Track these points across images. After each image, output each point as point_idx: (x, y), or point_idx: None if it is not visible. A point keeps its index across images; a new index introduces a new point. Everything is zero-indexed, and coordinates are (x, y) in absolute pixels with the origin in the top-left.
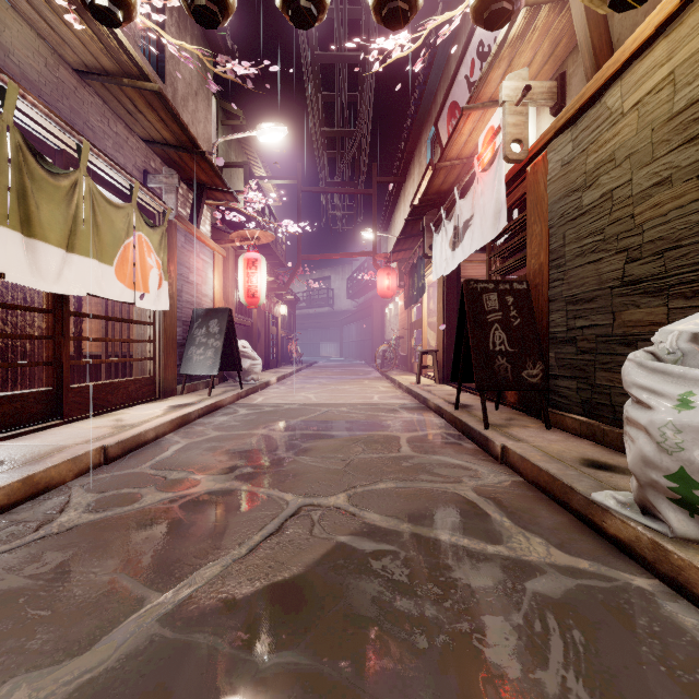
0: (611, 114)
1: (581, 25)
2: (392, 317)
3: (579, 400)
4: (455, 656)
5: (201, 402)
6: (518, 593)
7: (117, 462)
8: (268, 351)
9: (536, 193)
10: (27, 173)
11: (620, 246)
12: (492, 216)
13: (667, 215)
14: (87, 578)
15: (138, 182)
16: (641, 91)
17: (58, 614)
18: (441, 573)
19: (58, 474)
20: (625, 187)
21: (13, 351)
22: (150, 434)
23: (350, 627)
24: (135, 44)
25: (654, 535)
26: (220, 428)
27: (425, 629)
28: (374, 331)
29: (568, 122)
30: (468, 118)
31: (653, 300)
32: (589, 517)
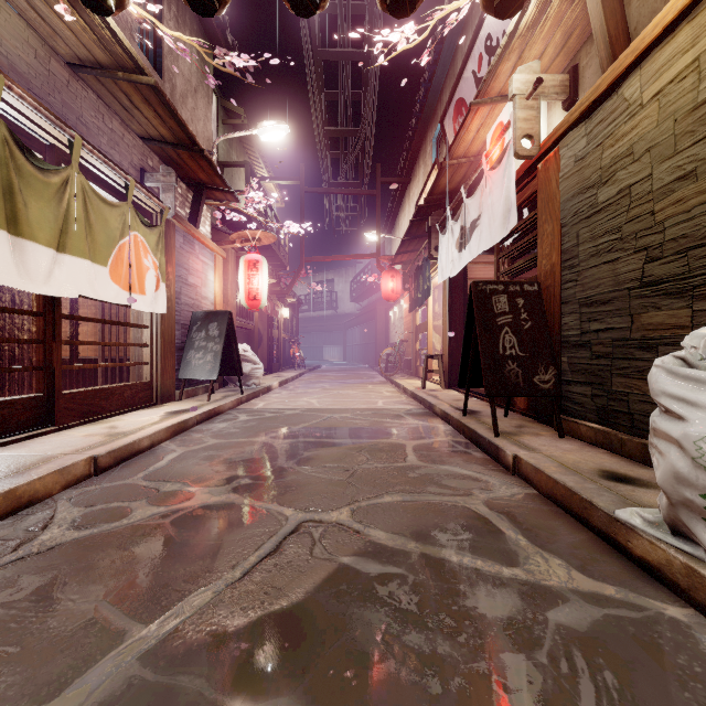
0: (628, 105)
1: (596, 13)
2: (397, 320)
3: (594, 407)
4: (473, 705)
5: (200, 408)
6: (539, 625)
7: (108, 473)
8: (270, 354)
9: (548, 191)
10: (14, 168)
11: (639, 245)
12: (500, 215)
13: (692, 211)
14: (65, 606)
15: (133, 180)
16: (662, 80)
17: (28, 651)
18: (454, 601)
19: (43, 487)
20: (644, 182)
21: (7, 355)
22: (144, 442)
23: (353, 667)
24: (132, 37)
25: (688, 559)
26: (218, 436)
27: (438, 670)
28: (378, 334)
29: (582, 116)
30: (475, 114)
31: (676, 302)
32: (611, 535)
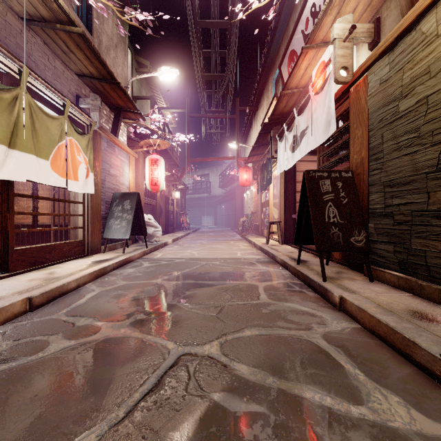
0: (425, 37)
1: None
2: (249, 199)
3: (396, 260)
4: None
5: (116, 258)
6: None
7: (41, 309)
8: (167, 221)
9: (358, 106)
10: None
11: (435, 140)
12: (323, 125)
13: None
14: None
15: (69, 101)
16: None
17: None
18: None
19: None
20: (440, 92)
21: None
22: (72, 284)
23: None
24: (69, 5)
25: None
26: (127, 278)
27: None
28: (236, 208)
29: (386, 49)
30: (305, 56)
31: None
32: (436, 372)
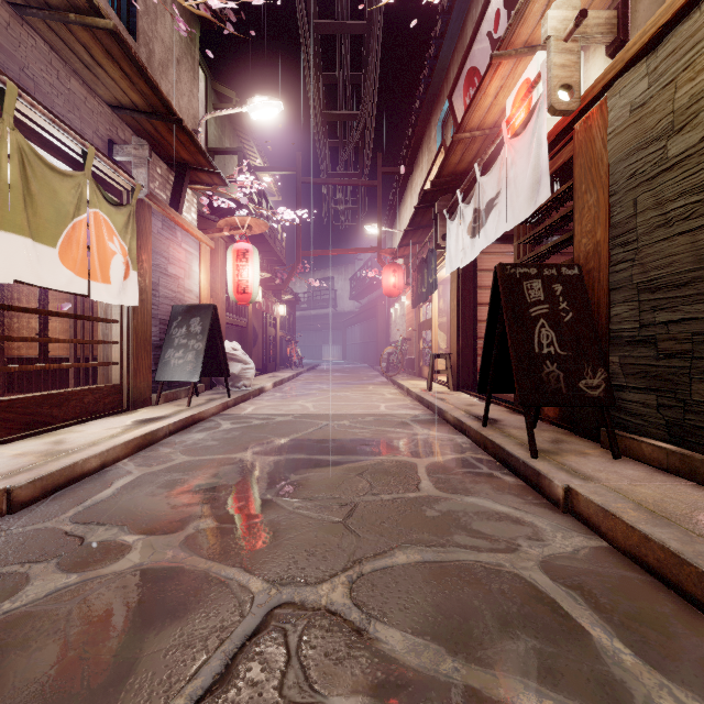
0: None
1: None
2: (398, 317)
3: (661, 420)
4: None
5: (175, 415)
6: None
7: (30, 509)
8: (265, 353)
9: (590, 154)
10: None
11: None
12: (527, 189)
13: None
14: None
15: (93, 148)
16: None
17: None
18: None
19: None
20: None
21: None
22: (91, 462)
23: None
24: None
25: None
26: (190, 450)
27: None
28: (378, 333)
29: (644, 49)
30: (495, 72)
31: None
32: None
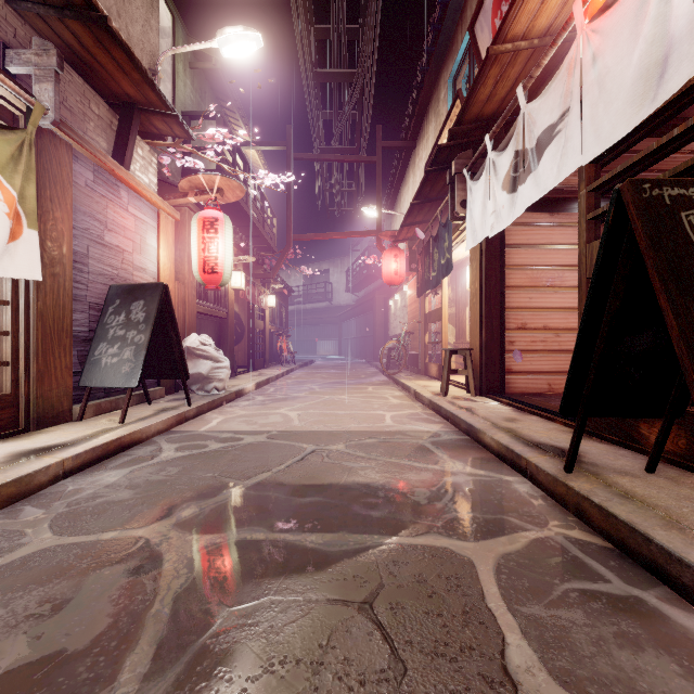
0: None
1: None
2: (398, 309)
3: None
4: None
5: (88, 440)
6: None
7: None
8: (252, 348)
9: None
10: None
11: None
12: (634, 81)
13: None
14: None
15: None
16: None
17: None
18: None
19: None
20: None
21: None
22: None
23: None
24: None
25: None
26: (71, 516)
27: None
28: (376, 326)
29: None
30: None
31: None
32: None
